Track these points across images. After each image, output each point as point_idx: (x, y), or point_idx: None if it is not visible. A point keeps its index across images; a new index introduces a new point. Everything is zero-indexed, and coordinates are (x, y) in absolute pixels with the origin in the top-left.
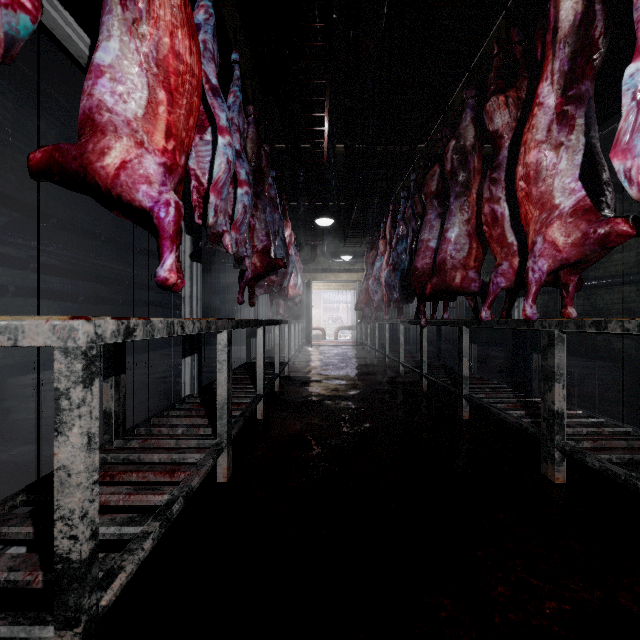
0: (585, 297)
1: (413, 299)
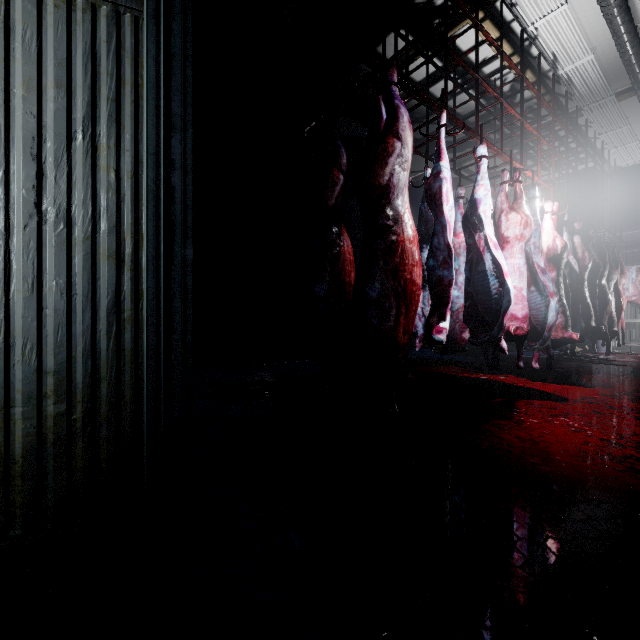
0: None
1: None
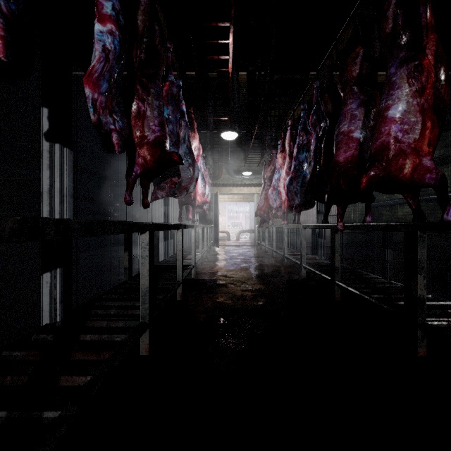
0: None
1: (313, 205)
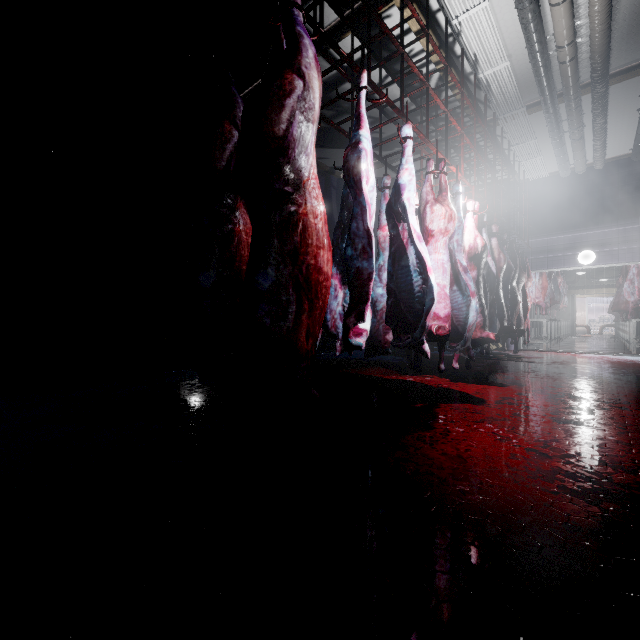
0: None
1: None
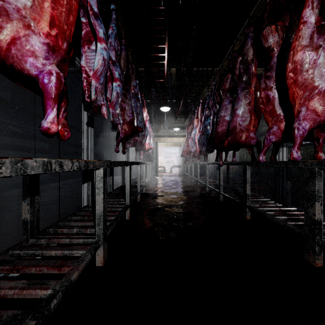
0: (304, 150)
1: (213, 150)
